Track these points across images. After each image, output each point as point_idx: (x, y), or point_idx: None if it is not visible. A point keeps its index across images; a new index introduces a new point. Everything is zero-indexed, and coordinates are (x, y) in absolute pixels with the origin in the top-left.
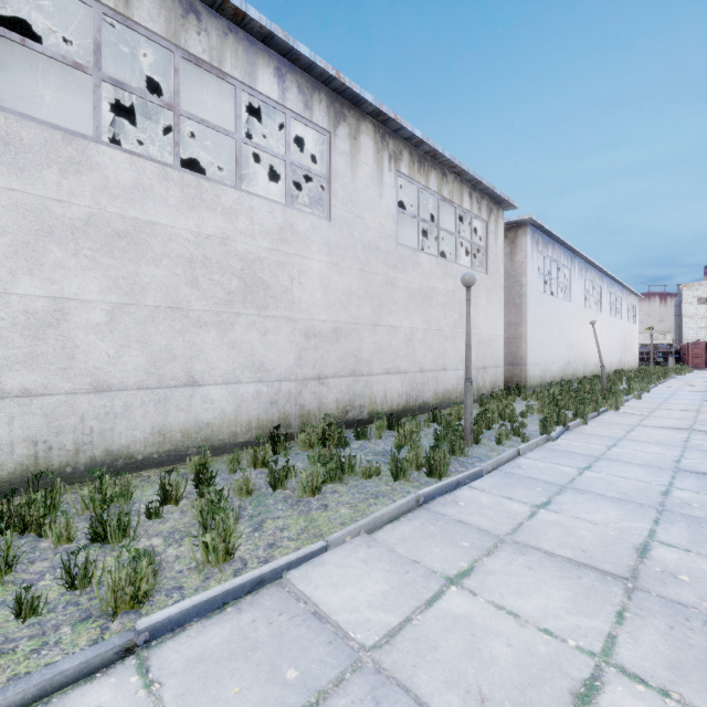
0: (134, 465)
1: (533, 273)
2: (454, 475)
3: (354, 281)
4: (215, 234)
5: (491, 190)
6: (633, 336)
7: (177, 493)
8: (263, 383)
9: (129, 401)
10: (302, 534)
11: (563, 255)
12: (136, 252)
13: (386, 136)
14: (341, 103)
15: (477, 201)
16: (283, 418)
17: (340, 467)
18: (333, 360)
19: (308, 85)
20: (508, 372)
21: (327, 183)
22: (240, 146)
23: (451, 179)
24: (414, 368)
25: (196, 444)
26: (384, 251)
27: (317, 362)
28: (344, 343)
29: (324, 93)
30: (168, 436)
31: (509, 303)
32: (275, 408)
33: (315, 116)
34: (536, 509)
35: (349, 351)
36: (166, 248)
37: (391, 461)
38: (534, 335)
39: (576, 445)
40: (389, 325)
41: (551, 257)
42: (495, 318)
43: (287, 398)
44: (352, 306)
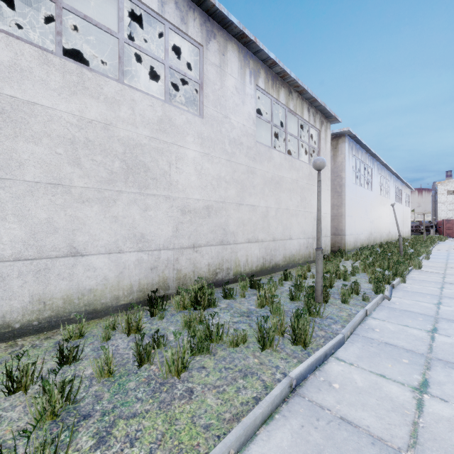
0: (10, 333)
1: (349, 170)
2: (317, 341)
3: (222, 168)
4: (98, 120)
5: (323, 107)
6: (408, 215)
7: (26, 380)
8: (144, 252)
9: (5, 272)
10: (156, 451)
11: (368, 159)
12: (13, 129)
13: (247, 56)
14: (212, 23)
15: (313, 115)
16: (162, 281)
17: (209, 335)
18: (205, 232)
19: (184, 4)
20: (332, 240)
21: (200, 88)
22: (122, 45)
23: (295, 96)
24: (269, 238)
25: (78, 309)
26: (246, 146)
27: (192, 234)
28: (214, 218)
29: (197, 13)
30: (49, 304)
31: (333, 191)
32: (155, 273)
33: (190, 30)
34: (419, 395)
35: (218, 225)
36: (46, 127)
37: (257, 329)
38: (350, 213)
39: (408, 303)
40: (250, 204)
41: (360, 160)
42: (325, 201)
43: (166, 264)
44: (221, 188)
